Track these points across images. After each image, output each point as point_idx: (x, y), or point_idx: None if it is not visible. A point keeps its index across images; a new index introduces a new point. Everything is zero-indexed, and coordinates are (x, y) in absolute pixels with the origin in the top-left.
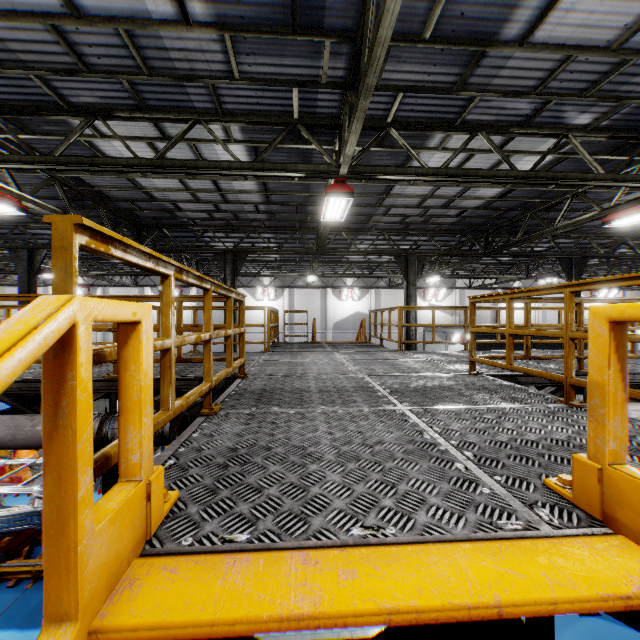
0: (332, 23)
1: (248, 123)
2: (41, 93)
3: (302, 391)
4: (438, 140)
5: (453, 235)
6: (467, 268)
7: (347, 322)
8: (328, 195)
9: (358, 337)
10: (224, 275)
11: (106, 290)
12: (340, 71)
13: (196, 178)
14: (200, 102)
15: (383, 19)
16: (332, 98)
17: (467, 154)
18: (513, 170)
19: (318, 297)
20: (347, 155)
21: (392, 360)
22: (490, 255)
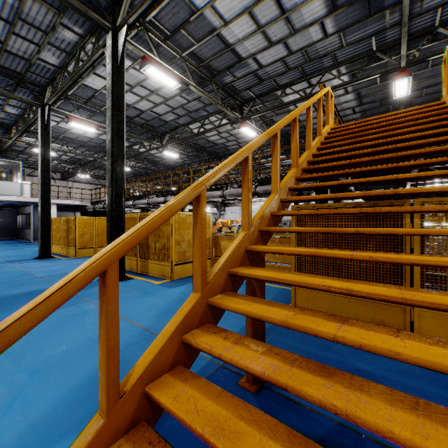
0: (388, 4)
1: (349, 63)
2: (271, 86)
3: None
4: None
5: None
6: None
7: None
8: (394, 80)
9: None
10: None
11: None
12: (397, 19)
13: None
14: (327, 64)
15: (403, 1)
16: (394, 32)
17: None
18: None
19: None
20: (402, 55)
21: None
22: None
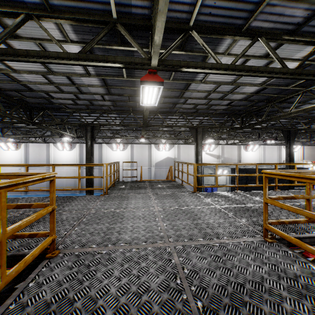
0: None
1: (74, 20)
2: None
3: (92, 314)
4: (226, 46)
5: (222, 116)
6: (227, 134)
7: (162, 162)
8: (142, 83)
9: (168, 176)
10: (85, 139)
11: (27, 145)
12: None
13: (53, 74)
14: None
15: None
16: None
17: (243, 59)
18: (285, 67)
19: (147, 149)
20: (156, 44)
21: (192, 209)
22: (244, 128)
